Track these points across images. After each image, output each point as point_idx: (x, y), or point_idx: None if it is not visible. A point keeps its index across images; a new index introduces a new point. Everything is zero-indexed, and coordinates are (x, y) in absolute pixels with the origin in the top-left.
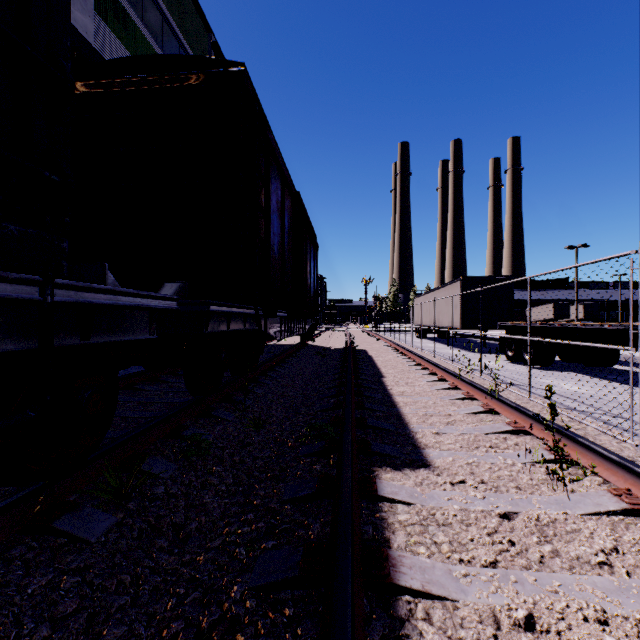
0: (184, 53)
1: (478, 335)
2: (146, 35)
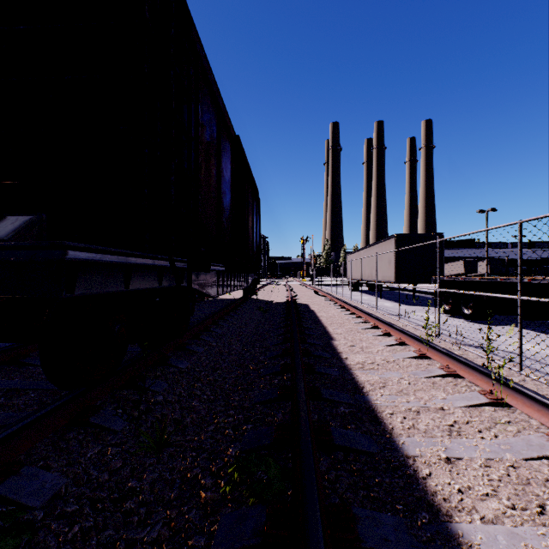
0: None
1: (405, 288)
2: None
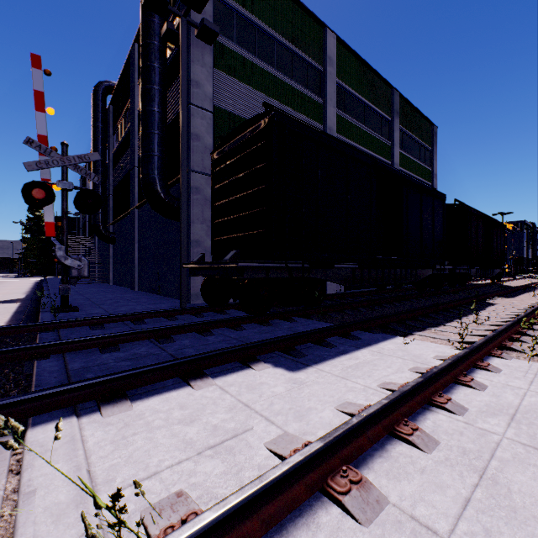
0: (421, 147)
1: None
2: (410, 157)
